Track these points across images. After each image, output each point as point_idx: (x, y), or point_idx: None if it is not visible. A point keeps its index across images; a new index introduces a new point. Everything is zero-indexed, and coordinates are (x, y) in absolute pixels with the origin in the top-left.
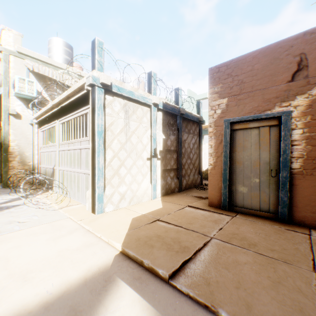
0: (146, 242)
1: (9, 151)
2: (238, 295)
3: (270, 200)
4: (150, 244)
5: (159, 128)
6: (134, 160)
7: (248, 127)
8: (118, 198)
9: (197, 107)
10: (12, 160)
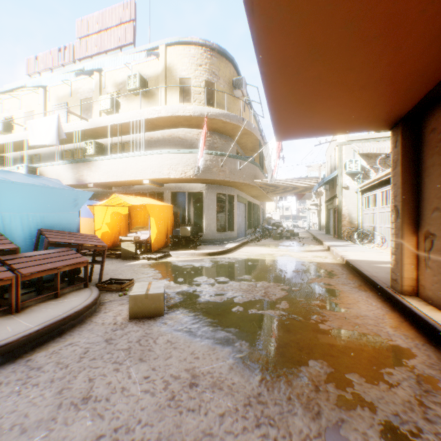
0: None
1: (341, 214)
2: None
3: None
4: None
5: None
6: None
7: None
8: None
9: None
10: (342, 220)
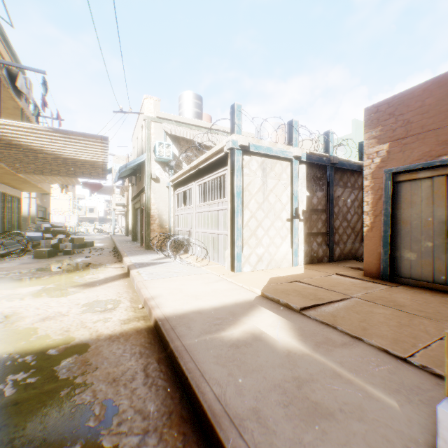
0: (283, 292)
1: (150, 214)
2: (359, 324)
3: (447, 269)
4: (287, 293)
5: (301, 184)
6: (271, 221)
7: (416, 177)
8: (256, 259)
9: (358, 150)
10: (152, 223)
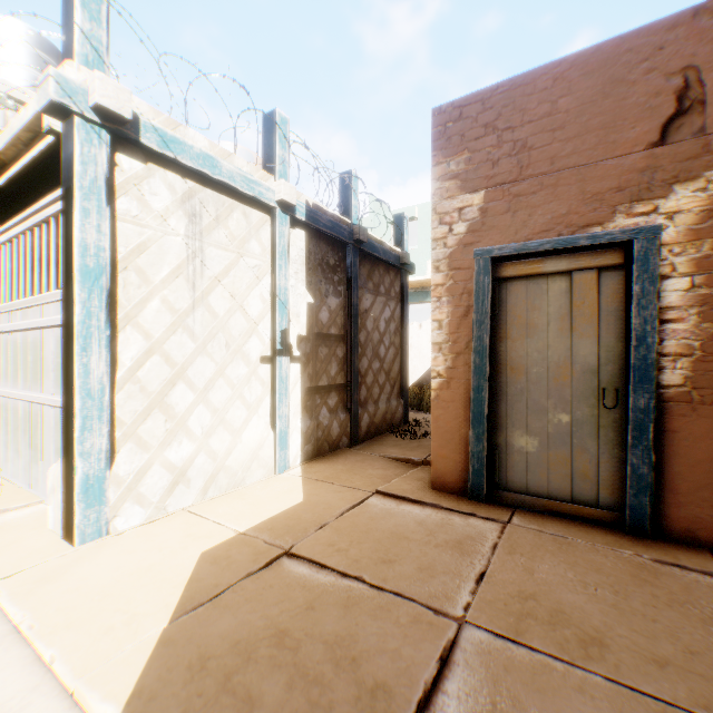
0: (230, 680)
1: None
2: None
3: (602, 472)
4: (245, 690)
5: (296, 275)
6: (219, 362)
7: (541, 271)
8: (165, 481)
9: (395, 230)
10: None
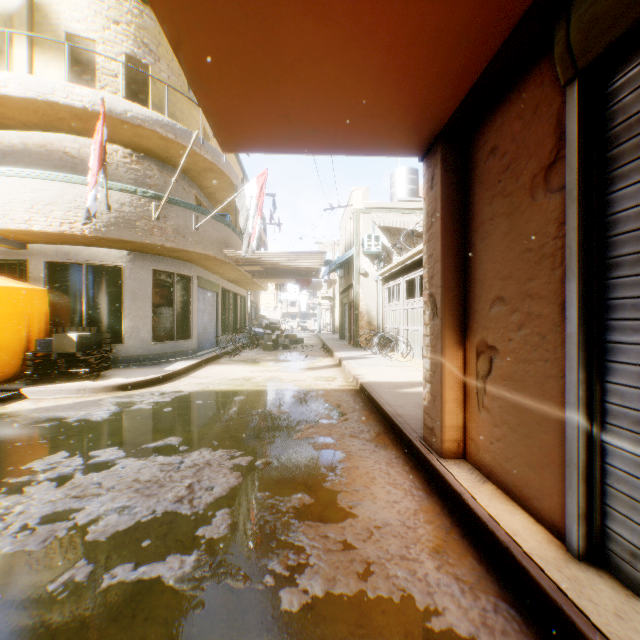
0: None
1: (358, 311)
2: None
3: None
4: None
5: None
6: None
7: None
8: None
9: None
10: (360, 320)
